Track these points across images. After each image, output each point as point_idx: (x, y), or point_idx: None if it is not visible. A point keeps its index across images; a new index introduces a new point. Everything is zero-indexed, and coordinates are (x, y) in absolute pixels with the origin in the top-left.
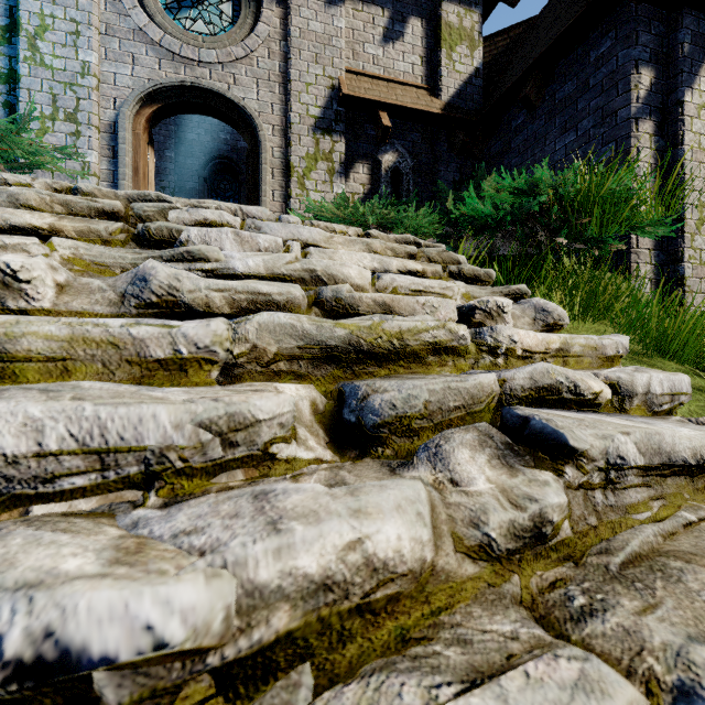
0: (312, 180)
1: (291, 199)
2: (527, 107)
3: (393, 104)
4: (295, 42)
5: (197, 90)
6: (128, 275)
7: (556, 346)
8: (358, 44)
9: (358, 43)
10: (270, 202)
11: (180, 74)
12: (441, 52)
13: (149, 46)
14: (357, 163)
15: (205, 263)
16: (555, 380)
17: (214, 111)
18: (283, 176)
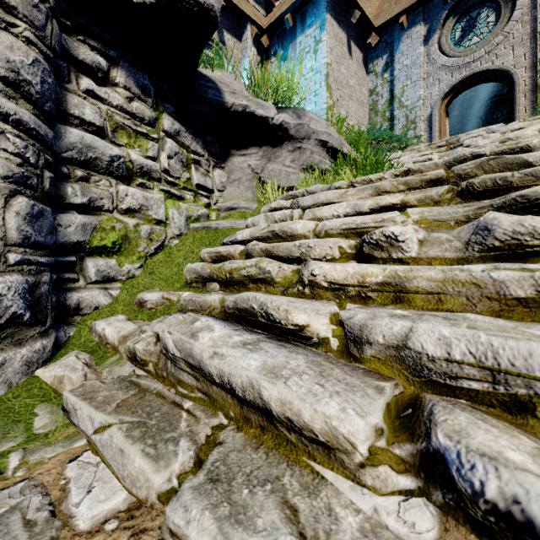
0: None
1: (539, 106)
2: None
3: None
4: None
5: (472, 76)
6: (451, 153)
7: None
8: None
9: None
10: (522, 114)
11: (462, 74)
12: None
13: (446, 70)
14: None
15: (470, 147)
16: None
17: (482, 81)
18: (533, 94)
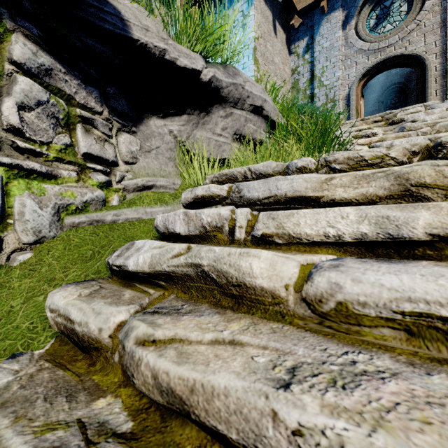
0: None
1: None
2: None
3: None
4: None
5: (387, 60)
6: (397, 128)
7: None
8: None
9: None
10: (433, 97)
11: (377, 57)
12: None
13: (362, 54)
14: None
15: (416, 122)
16: None
17: (395, 65)
18: (443, 79)
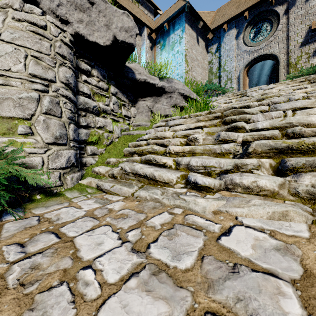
0: (299, 64)
1: (290, 73)
2: None
3: None
4: (292, 23)
5: (259, 57)
6: (240, 99)
7: (309, 91)
8: None
9: None
10: (283, 77)
11: (254, 55)
12: None
13: (246, 53)
14: None
15: (249, 96)
16: (289, 95)
17: (264, 59)
18: (288, 67)
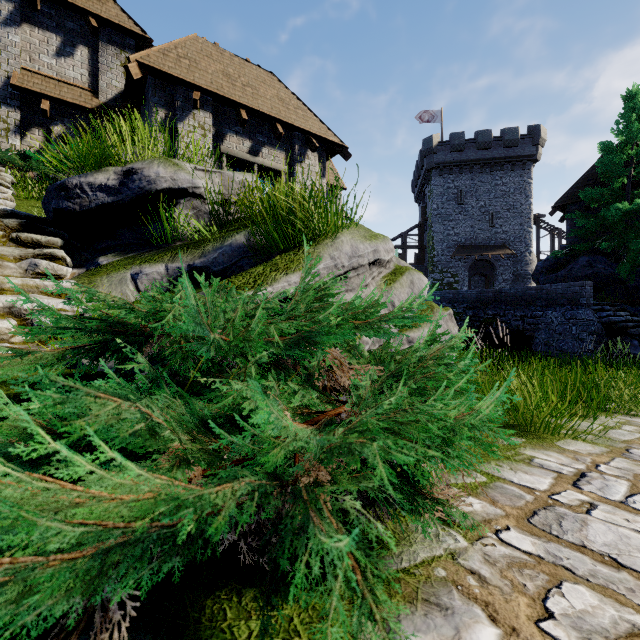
0: None
1: None
2: (123, 115)
3: (53, 96)
4: None
5: None
6: None
7: None
8: (35, 54)
9: (35, 53)
10: None
11: None
12: (101, 71)
13: None
14: (34, 128)
15: None
16: None
17: None
18: None
